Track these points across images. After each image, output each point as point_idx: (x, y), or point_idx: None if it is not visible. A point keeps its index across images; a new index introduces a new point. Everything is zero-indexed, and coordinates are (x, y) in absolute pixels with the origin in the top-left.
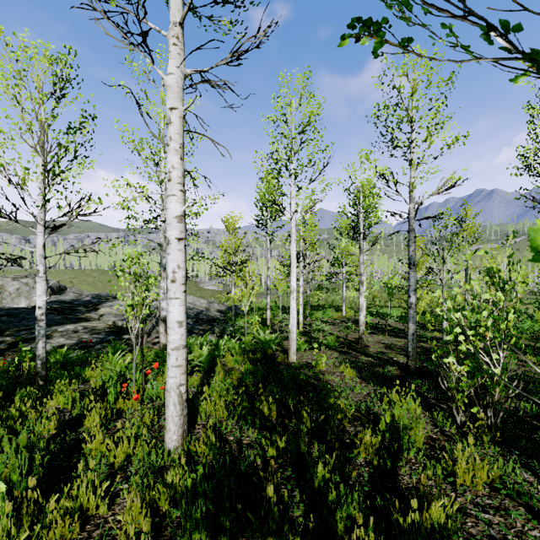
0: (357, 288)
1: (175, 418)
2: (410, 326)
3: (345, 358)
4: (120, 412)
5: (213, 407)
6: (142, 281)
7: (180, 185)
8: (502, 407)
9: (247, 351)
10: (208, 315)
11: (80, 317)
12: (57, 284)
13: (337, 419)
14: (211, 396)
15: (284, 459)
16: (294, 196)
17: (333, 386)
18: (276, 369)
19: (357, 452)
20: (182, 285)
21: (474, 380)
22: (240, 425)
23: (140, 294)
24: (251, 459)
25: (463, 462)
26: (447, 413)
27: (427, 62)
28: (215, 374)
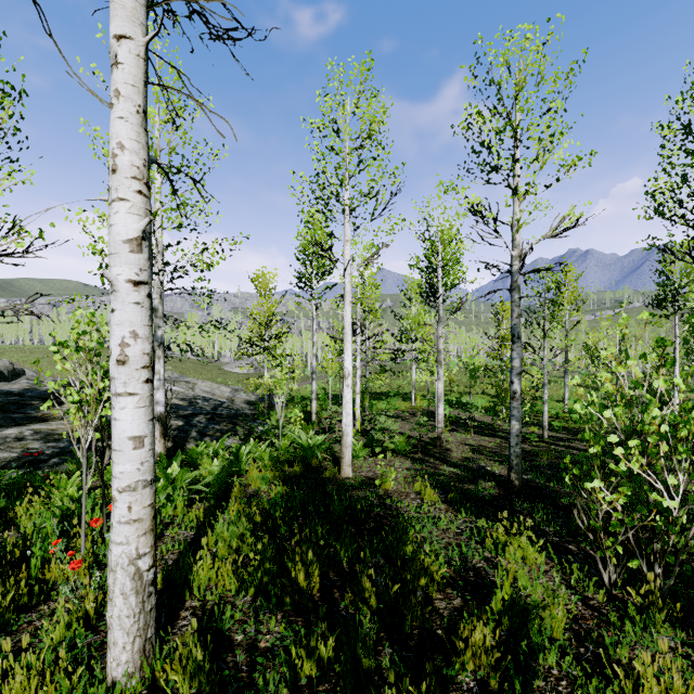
0: (432, 371)
1: (127, 620)
2: (513, 425)
3: (420, 468)
4: (50, 587)
5: (214, 573)
6: (98, 362)
7: (136, 182)
8: (685, 565)
9: (282, 462)
10: (231, 409)
11: (32, 416)
12: (10, 367)
13: (419, 585)
14: (216, 547)
15: (332, 683)
16: (349, 239)
17: (408, 518)
18: (322, 490)
19: (460, 663)
20: (142, 369)
21: (631, 515)
22: (257, 606)
23: (95, 383)
24: (271, 689)
25: (654, 688)
26: (587, 565)
27: (540, 44)
28: (230, 502)
